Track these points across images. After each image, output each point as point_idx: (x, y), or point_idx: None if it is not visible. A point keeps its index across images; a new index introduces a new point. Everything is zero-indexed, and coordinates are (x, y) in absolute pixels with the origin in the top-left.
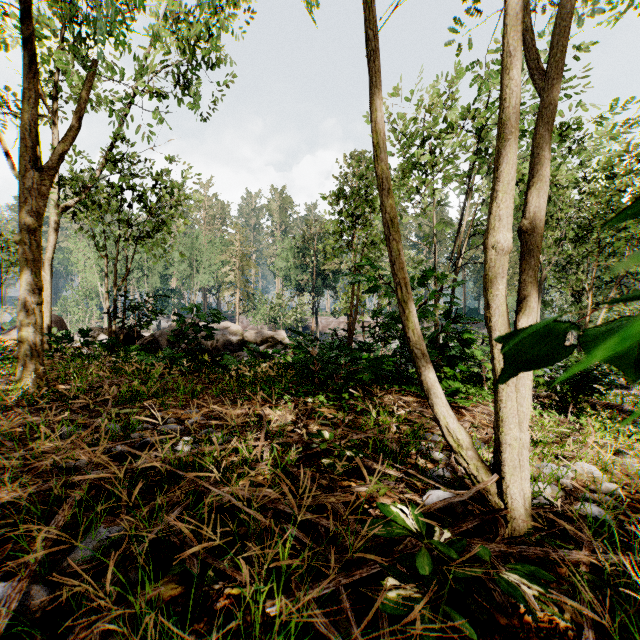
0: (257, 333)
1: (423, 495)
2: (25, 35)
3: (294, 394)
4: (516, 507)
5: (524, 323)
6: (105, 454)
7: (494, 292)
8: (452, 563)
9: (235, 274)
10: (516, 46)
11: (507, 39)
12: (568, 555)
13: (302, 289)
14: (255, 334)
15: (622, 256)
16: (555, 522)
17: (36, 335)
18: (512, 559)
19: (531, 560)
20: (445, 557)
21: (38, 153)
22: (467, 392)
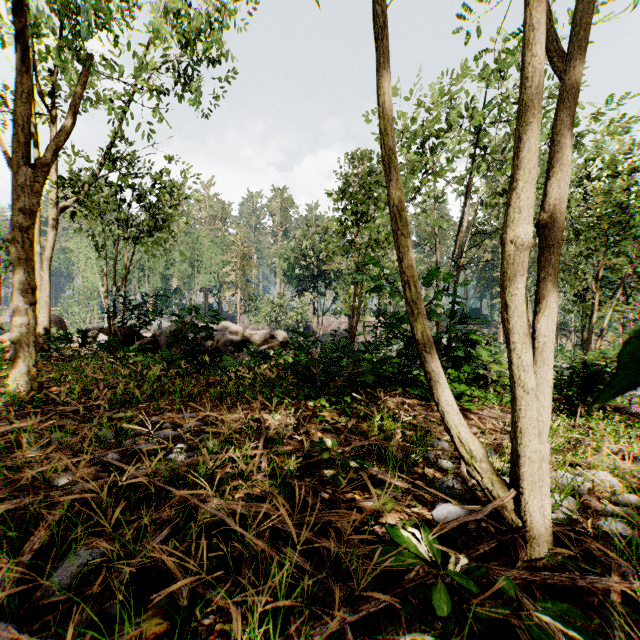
0: (258, 333)
1: (432, 509)
2: (17, 27)
3: (295, 397)
4: (536, 526)
5: (543, 325)
6: (94, 463)
7: (512, 291)
8: (473, 600)
9: (236, 274)
10: (539, 19)
11: (529, 12)
12: (597, 582)
13: (303, 289)
14: (256, 334)
15: (627, 255)
16: (575, 540)
17: (29, 336)
18: (534, 586)
19: (554, 585)
20: (461, 586)
21: (37, 152)
22: (472, 394)
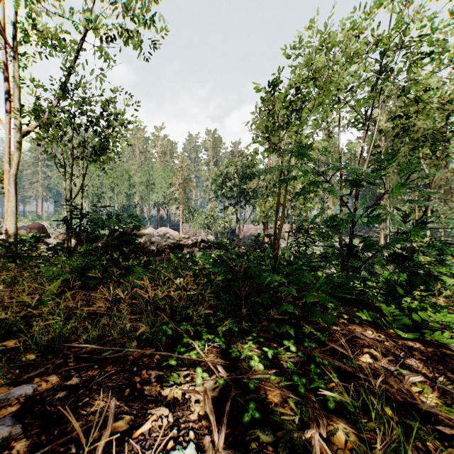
0: (190, 237)
1: None
2: None
3: (210, 335)
4: None
5: None
6: None
7: None
8: None
9: (179, 193)
10: None
11: None
12: None
13: (229, 204)
14: (189, 238)
15: None
16: None
17: None
18: None
19: None
20: None
21: (7, 87)
22: None
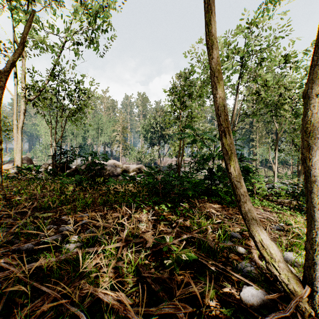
0: (129, 166)
1: (238, 288)
2: None
3: (147, 203)
4: None
5: None
6: (14, 252)
7: (313, 135)
8: None
9: (119, 136)
10: None
11: None
12: None
13: (153, 144)
14: (128, 167)
15: None
16: None
17: None
18: None
19: None
20: None
21: (15, 72)
22: None
